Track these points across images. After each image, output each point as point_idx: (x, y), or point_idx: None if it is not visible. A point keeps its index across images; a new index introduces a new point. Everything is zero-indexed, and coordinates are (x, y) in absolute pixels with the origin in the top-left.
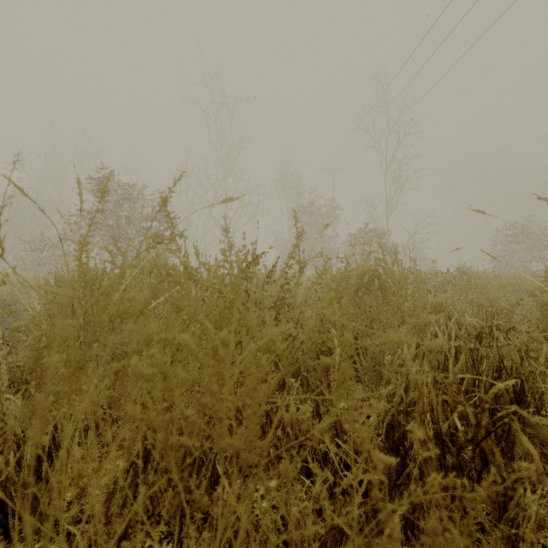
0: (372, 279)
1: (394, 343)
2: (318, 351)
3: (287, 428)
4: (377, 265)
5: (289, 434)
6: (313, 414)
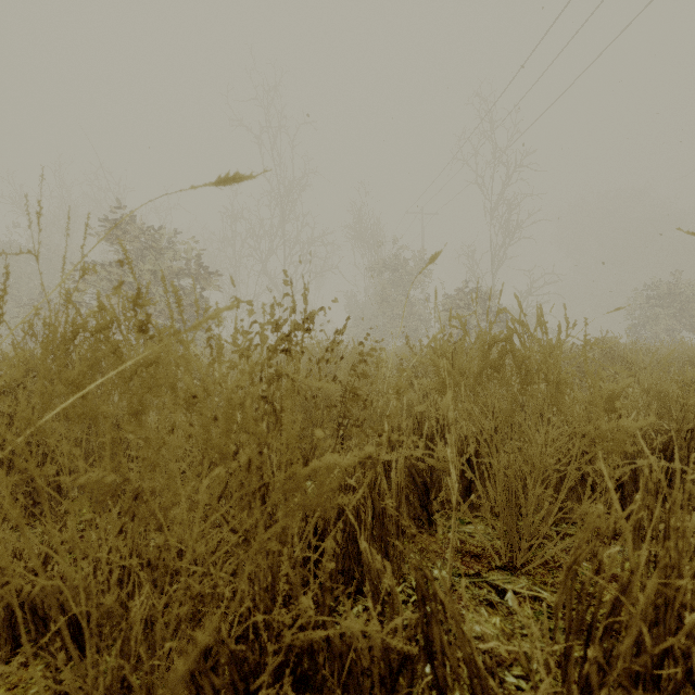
0: (503, 354)
1: (545, 464)
2: (412, 470)
3: (361, 658)
4: (511, 331)
5: (366, 670)
6: (416, 631)
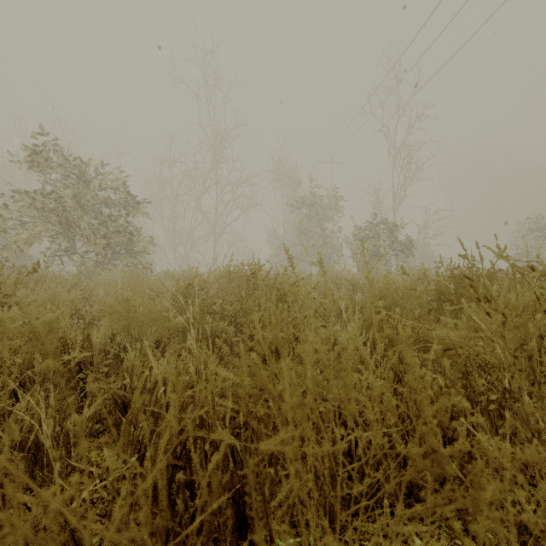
0: None
1: None
2: None
3: None
4: None
5: None
6: None
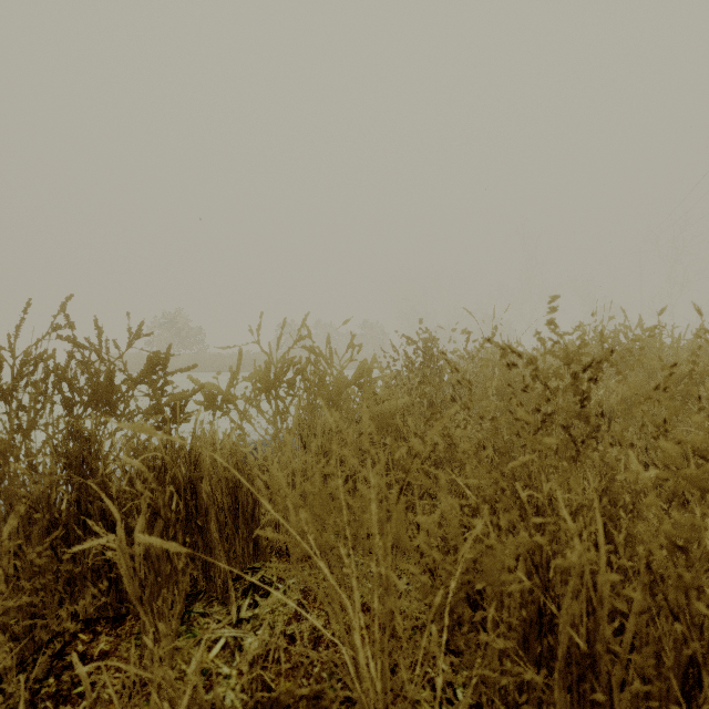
0: None
1: None
2: None
3: None
4: None
5: None
6: None
